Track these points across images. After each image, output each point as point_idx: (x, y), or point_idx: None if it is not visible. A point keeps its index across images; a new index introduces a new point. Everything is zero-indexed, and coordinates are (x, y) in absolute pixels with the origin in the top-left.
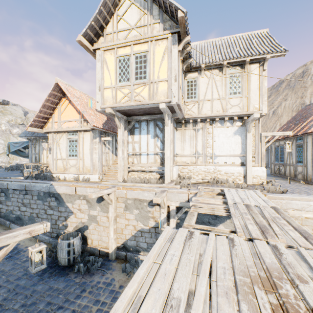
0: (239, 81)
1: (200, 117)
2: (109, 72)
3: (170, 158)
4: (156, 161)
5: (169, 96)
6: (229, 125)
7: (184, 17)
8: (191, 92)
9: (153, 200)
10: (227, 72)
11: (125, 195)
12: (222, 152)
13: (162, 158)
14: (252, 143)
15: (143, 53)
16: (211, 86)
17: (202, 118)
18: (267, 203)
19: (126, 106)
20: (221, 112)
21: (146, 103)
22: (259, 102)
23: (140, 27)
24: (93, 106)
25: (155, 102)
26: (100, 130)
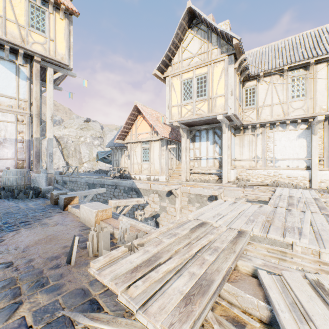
0: (303, 83)
1: (259, 123)
2: (175, 94)
3: (228, 161)
4: (215, 165)
5: (226, 108)
6: (291, 129)
7: (238, 43)
8: (249, 99)
9: (212, 193)
10: (289, 76)
11: (189, 191)
12: (284, 156)
13: (220, 162)
14: (320, 145)
15: (203, 75)
16: (271, 91)
17: (261, 123)
18: (312, 196)
19: (189, 119)
20: (281, 116)
21: (206, 116)
22: (327, 103)
23: (200, 54)
24: (160, 119)
25: (214, 114)
26: (166, 139)
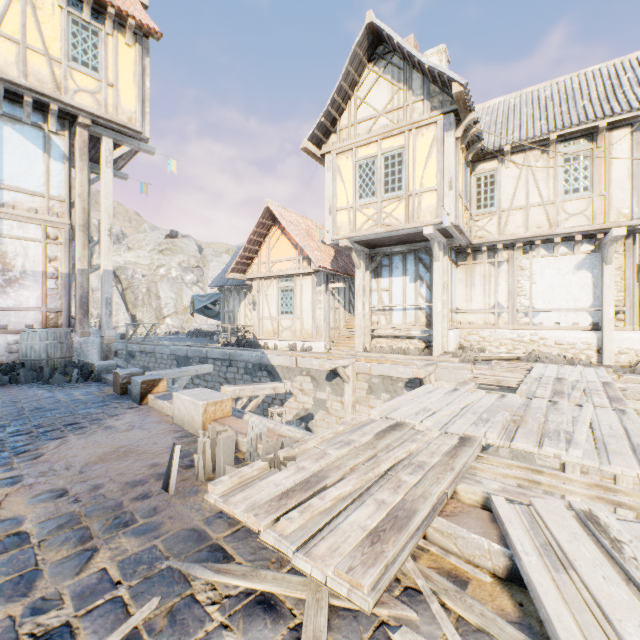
0: (586, 166)
1: (502, 241)
2: (344, 186)
3: (444, 314)
4: (419, 321)
5: (439, 214)
6: (564, 252)
7: (462, 92)
8: (484, 196)
9: (413, 374)
10: (559, 153)
11: (369, 371)
12: (549, 303)
13: (429, 315)
14: (618, 284)
15: (396, 150)
16: (525, 182)
17: (507, 242)
18: (599, 378)
19: (371, 234)
20: (545, 228)
21: (402, 228)
22: (631, 203)
23: (391, 111)
24: (314, 234)
25: (416, 225)
26: (326, 272)
